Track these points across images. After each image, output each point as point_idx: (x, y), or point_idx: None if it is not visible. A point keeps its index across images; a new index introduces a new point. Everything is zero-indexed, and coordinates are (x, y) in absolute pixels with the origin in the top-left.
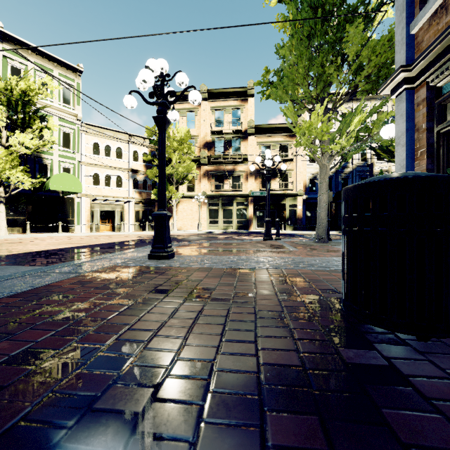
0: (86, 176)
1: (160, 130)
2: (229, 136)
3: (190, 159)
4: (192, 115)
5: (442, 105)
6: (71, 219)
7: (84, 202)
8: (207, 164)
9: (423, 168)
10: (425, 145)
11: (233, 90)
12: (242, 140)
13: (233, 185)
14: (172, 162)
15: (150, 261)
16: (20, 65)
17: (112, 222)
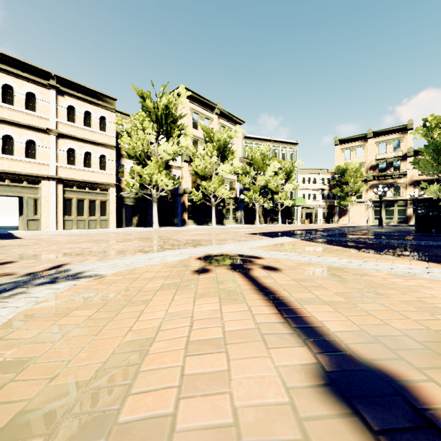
0: (300, 195)
1: (380, 200)
2: (390, 159)
3: (360, 180)
4: (360, 149)
5: None
6: (293, 218)
7: (298, 209)
8: (372, 180)
9: None
10: None
11: (394, 128)
12: (402, 161)
13: (393, 193)
14: (350, 184)
15: (379, 228)
16: (277, 150)
17: (309, 219)
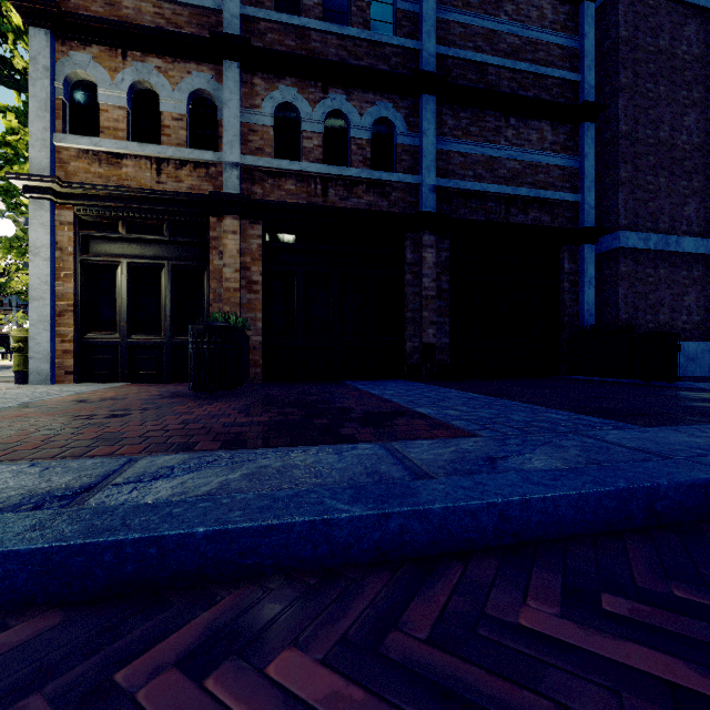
0: None
1: None
2: None
3: None
4: None
5: (86, 237)
6: None
7: None
8: None
9: (70, 291)
10: (73, 269)
11: None
12: None
13: None
14: None
15: None
16: None
17: None
